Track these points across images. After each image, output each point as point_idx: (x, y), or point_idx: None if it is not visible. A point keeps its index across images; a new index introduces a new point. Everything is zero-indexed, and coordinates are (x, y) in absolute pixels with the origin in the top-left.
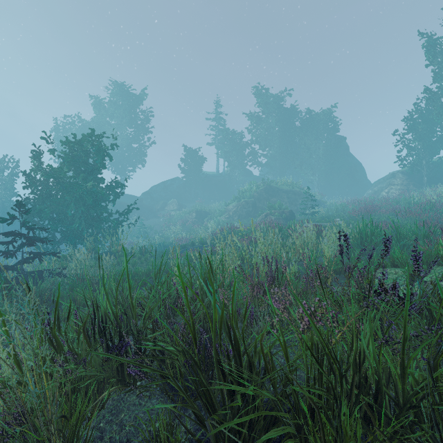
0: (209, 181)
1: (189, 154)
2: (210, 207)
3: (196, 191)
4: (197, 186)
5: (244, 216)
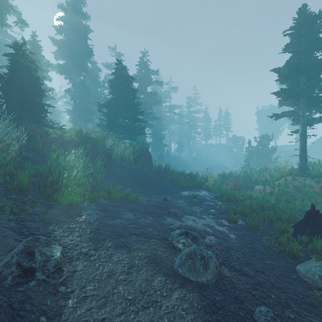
0: None
1: None
2: None
3: None
4: None
5: None
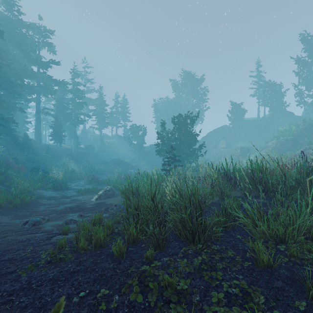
0: (250, 125)
1: (234, 107)
2: (252, 144)
3: (240, 133)
4: (240, 130)
5: (283, 150)
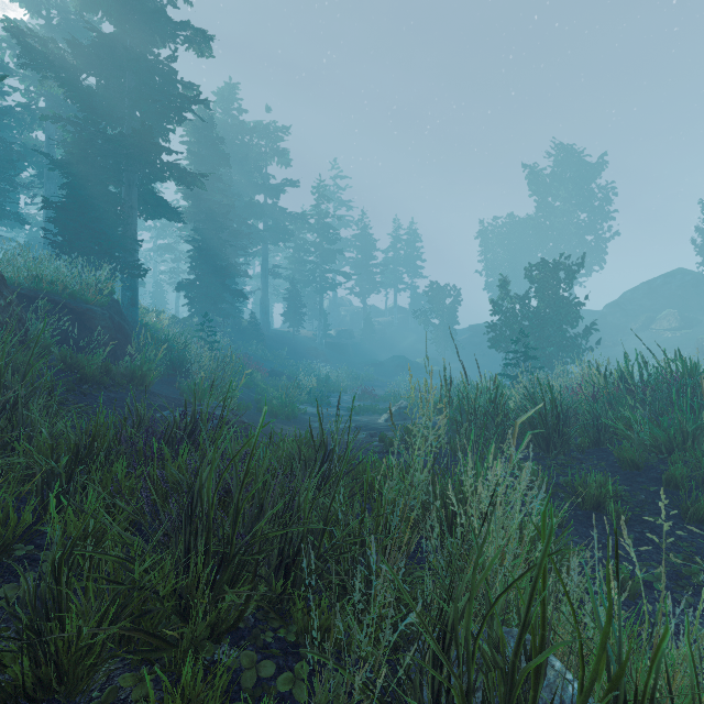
0: None
1: None
2: None
3: None
4: None
5: None
